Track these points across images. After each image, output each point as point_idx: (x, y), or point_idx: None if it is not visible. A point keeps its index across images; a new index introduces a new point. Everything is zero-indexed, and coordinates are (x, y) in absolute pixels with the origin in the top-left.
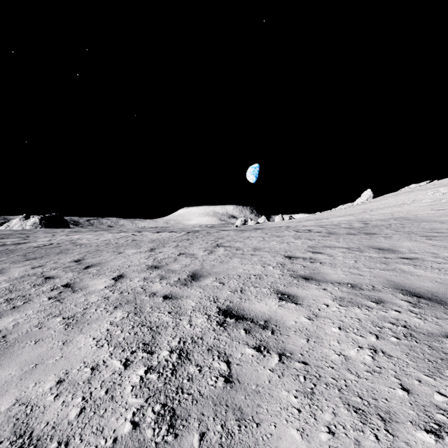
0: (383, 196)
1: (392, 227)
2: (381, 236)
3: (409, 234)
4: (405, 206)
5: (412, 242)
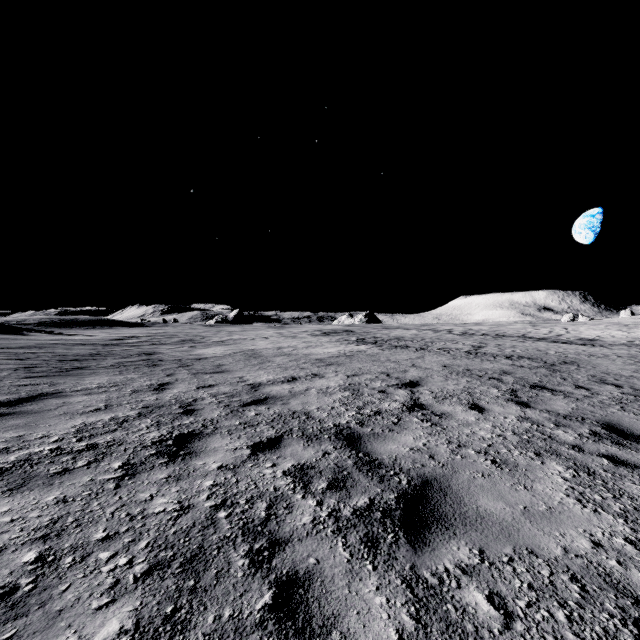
0: None
1: None
2: None
3: None
4: None
5: None
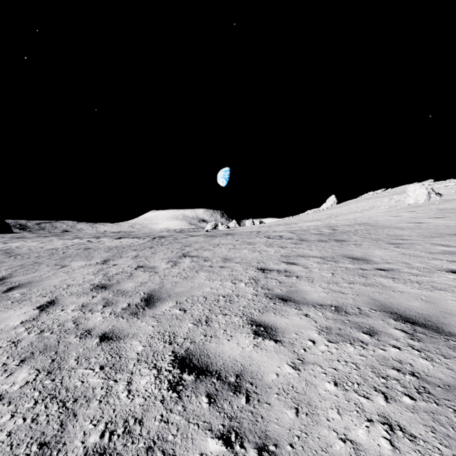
0: (346, 202)
1: (359, 234)
2: (351, 244)
3: (377, 241)
4: (366, 212)
5: (382, 250)
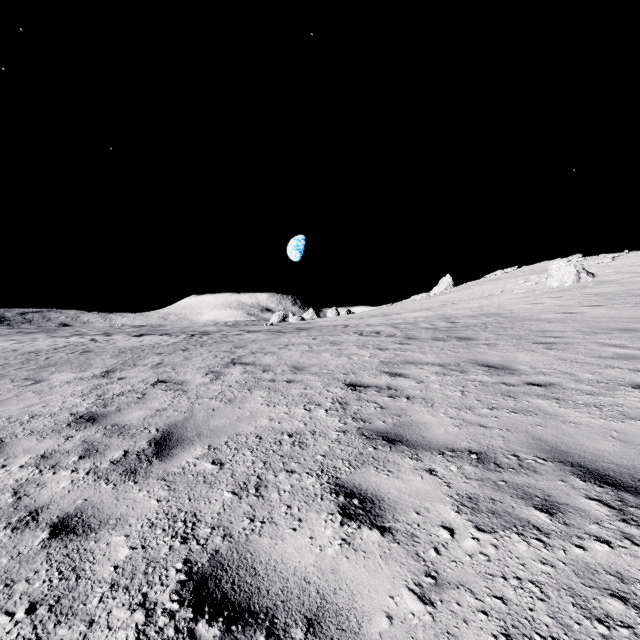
0: (466, 284)
1: (489, 329)
2: (481, 344)
3: (517, 340)
4: (494, 299)
5: (529, 353)
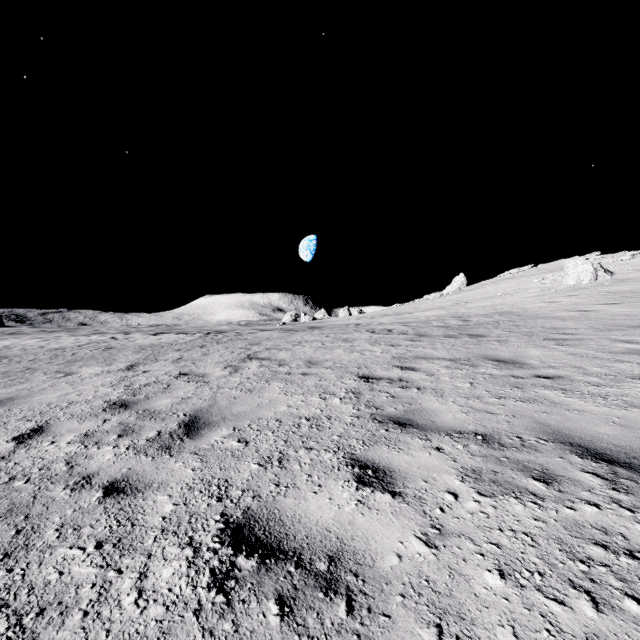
0: (479, 283)
1: (502, 326)
2: (493, 340)
3: (529, 337)
4: (508, 297)
5: (540, 349)
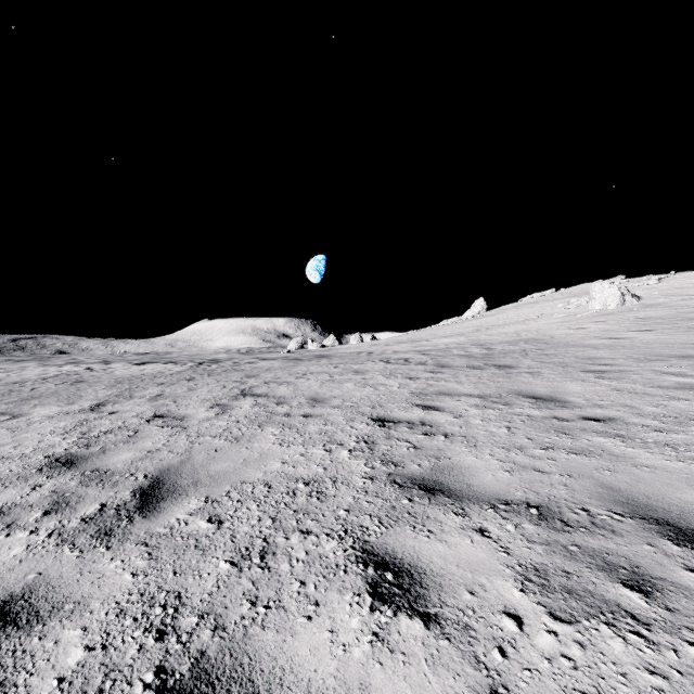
0: (500, 308)
1: (530, 355)
2: (523, 372)
3: (564, 368)
4: (532, 323)
5: (579, 383)
